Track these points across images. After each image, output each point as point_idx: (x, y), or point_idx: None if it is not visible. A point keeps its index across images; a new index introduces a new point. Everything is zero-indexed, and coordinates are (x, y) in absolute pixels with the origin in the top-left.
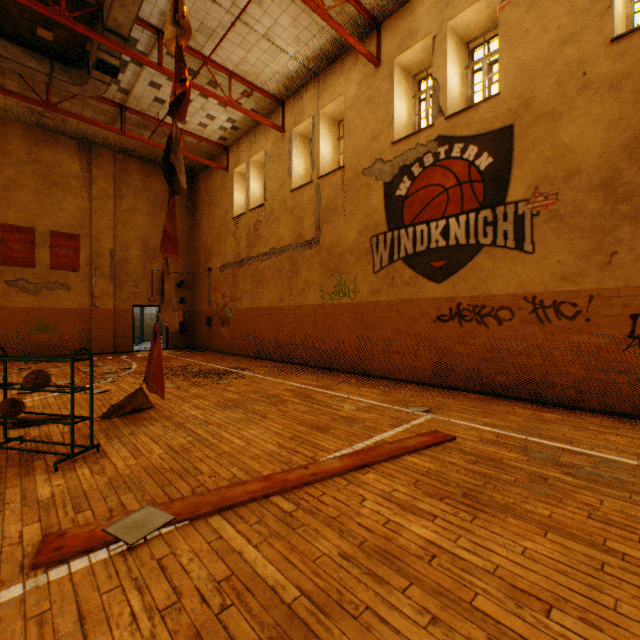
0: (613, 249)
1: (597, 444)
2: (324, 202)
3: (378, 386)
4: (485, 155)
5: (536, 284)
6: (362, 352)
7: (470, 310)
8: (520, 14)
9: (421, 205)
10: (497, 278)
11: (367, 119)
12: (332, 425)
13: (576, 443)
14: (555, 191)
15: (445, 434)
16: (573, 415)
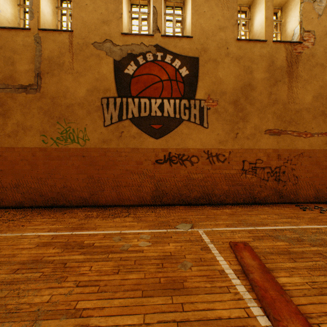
0: (237, 131)
1: (270, 221)
2: (47, 54)
3: (122, 214)
4: (185, 68)
5: (209, 144)
6: (93, 188)
7: (176, 157)
8: (202, 1)
9: (145, 85)
10: (191, 139)
11: (98, 4)
12: (174, 275)
13: (267, 224)
14: (217, 99)
15: (242, 243)
16: (231, 208)
